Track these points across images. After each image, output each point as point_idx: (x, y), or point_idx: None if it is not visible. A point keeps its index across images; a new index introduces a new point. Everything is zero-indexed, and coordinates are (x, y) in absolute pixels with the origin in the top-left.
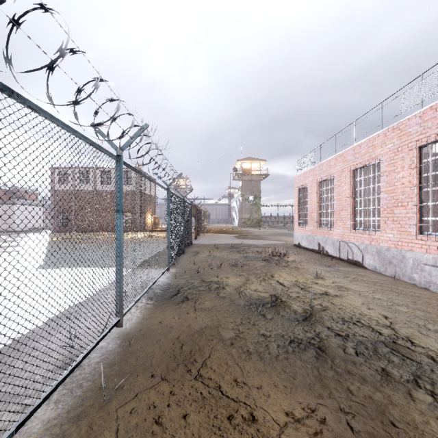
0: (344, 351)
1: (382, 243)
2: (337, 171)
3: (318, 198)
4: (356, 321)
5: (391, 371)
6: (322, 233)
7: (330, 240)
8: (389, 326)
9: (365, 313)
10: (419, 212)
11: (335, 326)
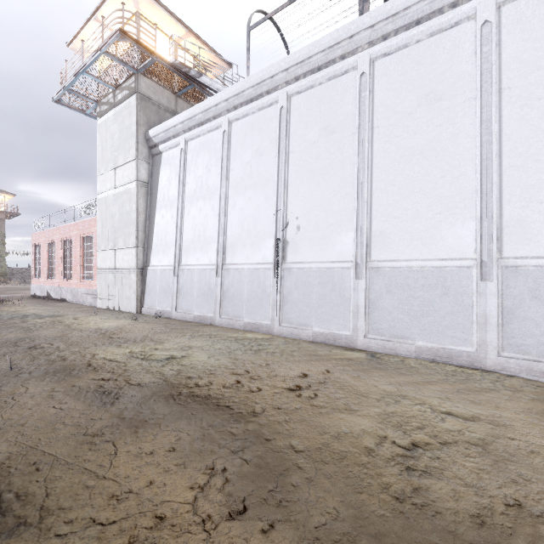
0: (1, 318)
1: (73, 286)
2: (57, 239)
3: (48, 256)
4: (20, 314)
5: (14, 318)
6: (50, 282)
7: (53, 287)
8: (34, 313)
9: (29, 312)
10: (83, 269)
11: (5, 316)
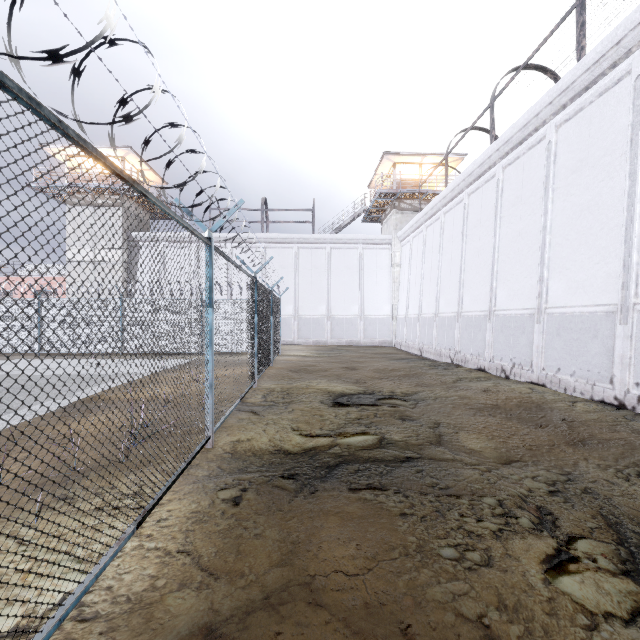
0: None
1: None
2: None
3: None
4: None
5: None
6: None
7: None
8: None
9: None
10: None
11: None
